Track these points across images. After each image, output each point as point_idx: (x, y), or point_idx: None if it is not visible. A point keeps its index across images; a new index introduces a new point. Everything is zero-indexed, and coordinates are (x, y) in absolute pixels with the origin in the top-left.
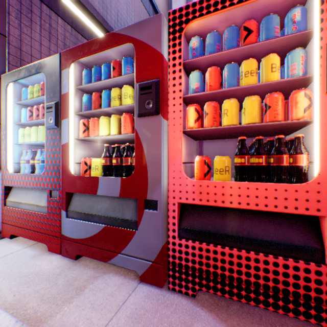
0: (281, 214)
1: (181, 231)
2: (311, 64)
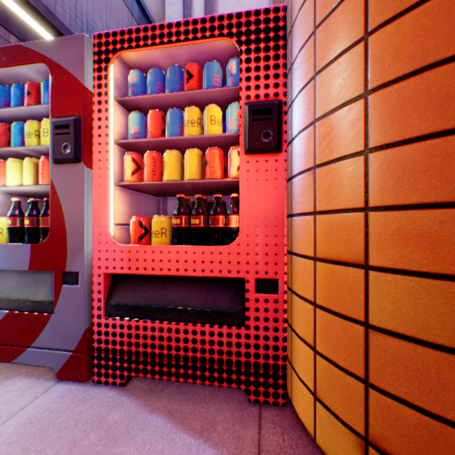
0: (215, 279)
1: (109, 308)
2: None
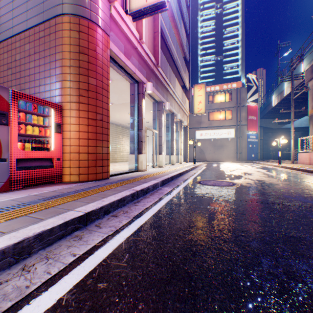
0: (46, 159)
1: (18, 168)
2: (50, 123)
